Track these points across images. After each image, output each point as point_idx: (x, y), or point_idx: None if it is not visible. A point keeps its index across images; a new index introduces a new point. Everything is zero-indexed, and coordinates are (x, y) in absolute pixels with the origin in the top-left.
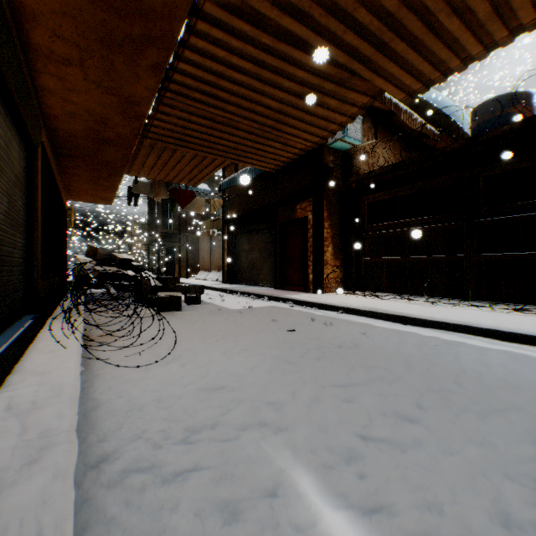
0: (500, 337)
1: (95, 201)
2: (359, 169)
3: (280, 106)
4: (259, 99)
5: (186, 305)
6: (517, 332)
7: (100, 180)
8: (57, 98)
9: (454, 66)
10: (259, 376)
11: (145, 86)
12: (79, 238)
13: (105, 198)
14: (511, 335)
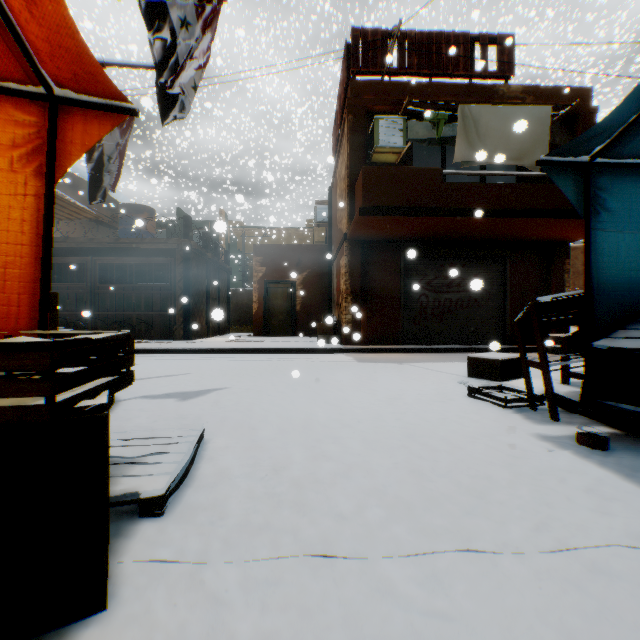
0: None
1: None
2: None
3: None
4: None
5: None
6: None
7: None
8: None
9: None
10: None
11: None
12: None
13: None
14: None
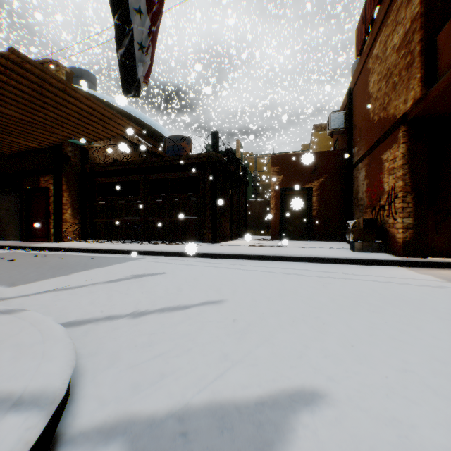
0: (127, 252)
1: None
2: (96, 159)
3: (5, 126)
4: None
5: None
6: (132, 250)
7: None
8: None
9: (103, 137)
10: None
11: None
12: None
13: None
14: (130, 251)
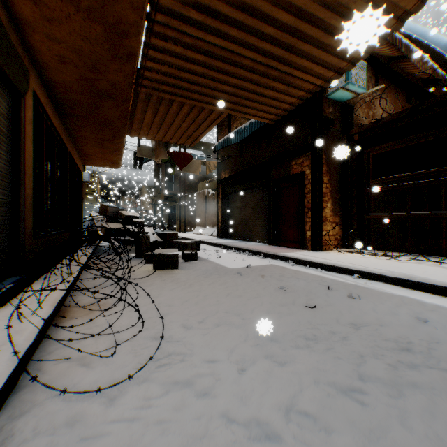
0: None
1: (106, 165)
2: (359, 121)
3: (295, 24)
4: (269, 13)
5: (183, 261)
6: None
7: (105, 142)
8: (40, 36)
9: None
10: (309, 444)
11: (130, 3)
12: (103, 200)
13: (113, 162)
14: None
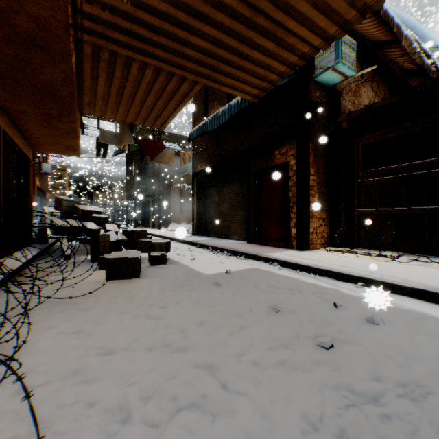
0: None
1: (61, 151)
2: (345, 110)
3: None
4: None
5: (148, 266)
6: None
7: (52, 120)
8: None
9: None
10: None
11: None
12: (72, 194)
13: (69, 147)
14: None
